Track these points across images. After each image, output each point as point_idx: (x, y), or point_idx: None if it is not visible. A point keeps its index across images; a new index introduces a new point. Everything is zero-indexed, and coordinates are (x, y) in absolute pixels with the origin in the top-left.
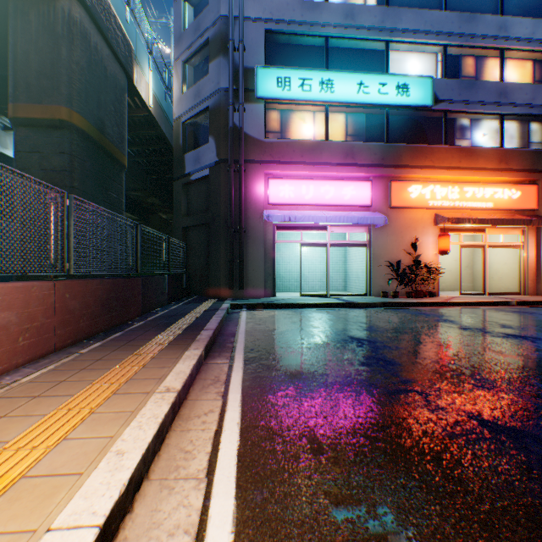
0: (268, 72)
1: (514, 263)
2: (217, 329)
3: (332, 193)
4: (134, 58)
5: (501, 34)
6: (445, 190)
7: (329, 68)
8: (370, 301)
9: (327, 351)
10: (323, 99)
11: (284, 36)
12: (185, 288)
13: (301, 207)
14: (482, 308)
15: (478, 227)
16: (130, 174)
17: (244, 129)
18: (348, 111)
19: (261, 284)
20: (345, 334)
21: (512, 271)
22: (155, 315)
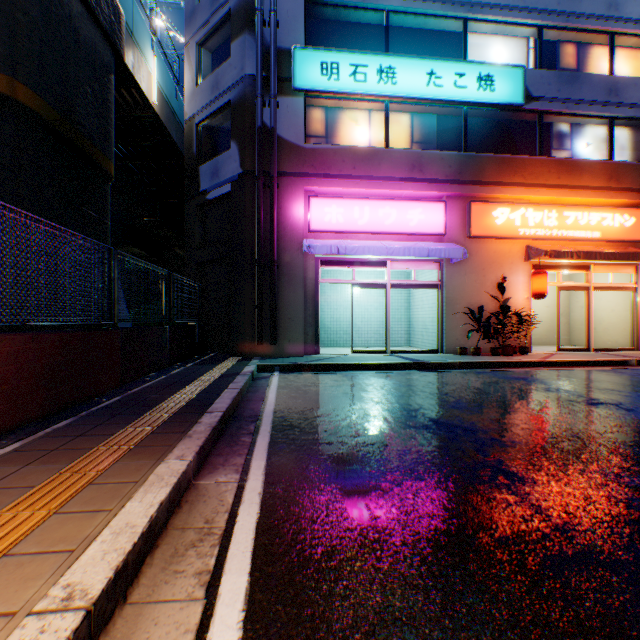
0: (309, 55)
1: (625, 310)
2: (229, 409)
3: (394, 217)
4: (124, 26)
5: (611, 13)
6: (539, 215)
7: (389, 53)
8: (446, 360)
9: (403, 450)
10: (381, 92)
11: (331, 9)
12: (199, 343)
13: (352, 235)
14: (595, 370)
15: (581, 263)
16: (133, 195)
17: (277, 130)
18: (414, 110)
19: (299, 337)
20: (425, 416)
21: (622, 320)
22: (143, 385)
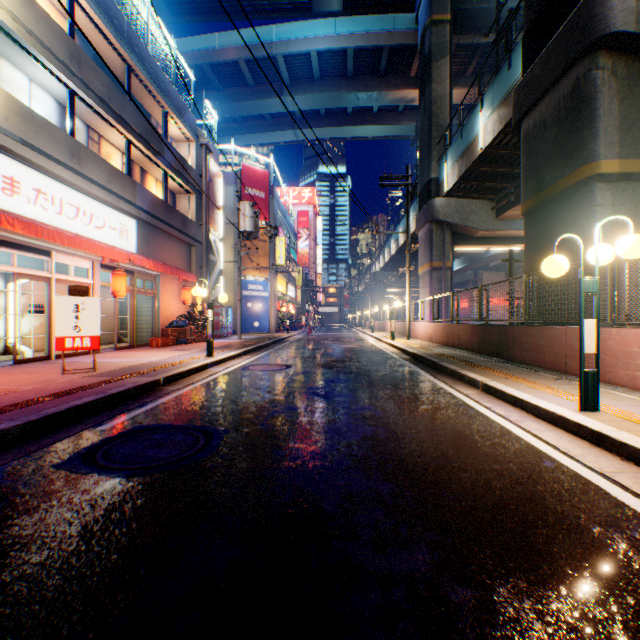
0: None
1: None
2: None
3: None
4: None
5: None
6: None
7: None
8: None
9: None
10: None
11: None
12: None
13: None
14: None
15: None
16: None
17: None
18: None
19: None
20: None
21: None
22: None
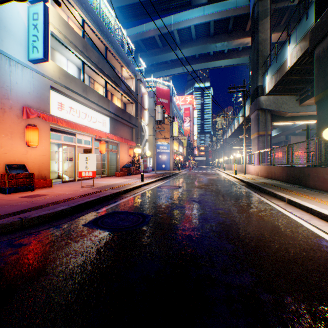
0: None
1: None
2: None
3: None
4: None
5: None
6: None
7: None
8: None
9: None
10: None
11: None
12: None
13: None
14: None
15: None
16: None
17: None
18: None
19: None
20: None
21: None
22: None
